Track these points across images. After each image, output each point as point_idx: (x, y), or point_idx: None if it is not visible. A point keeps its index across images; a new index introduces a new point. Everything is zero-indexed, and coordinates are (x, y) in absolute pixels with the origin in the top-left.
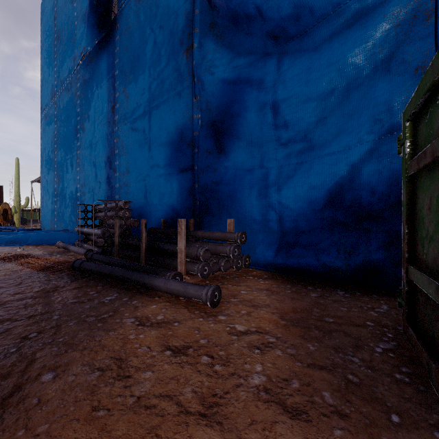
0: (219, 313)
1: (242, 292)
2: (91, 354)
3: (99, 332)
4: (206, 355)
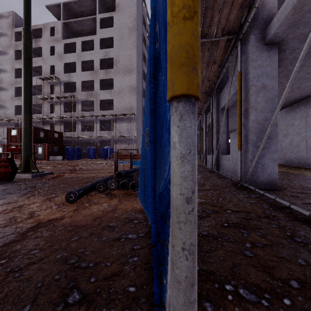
0: (62, 205)
1: (104, 204)
2: (22, 199)
3: (42, 195)
4: (10, 211)
